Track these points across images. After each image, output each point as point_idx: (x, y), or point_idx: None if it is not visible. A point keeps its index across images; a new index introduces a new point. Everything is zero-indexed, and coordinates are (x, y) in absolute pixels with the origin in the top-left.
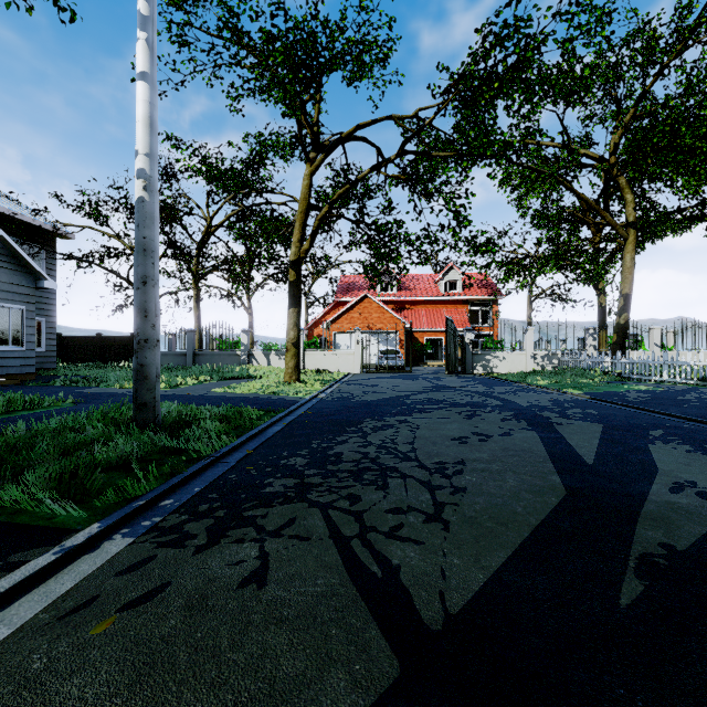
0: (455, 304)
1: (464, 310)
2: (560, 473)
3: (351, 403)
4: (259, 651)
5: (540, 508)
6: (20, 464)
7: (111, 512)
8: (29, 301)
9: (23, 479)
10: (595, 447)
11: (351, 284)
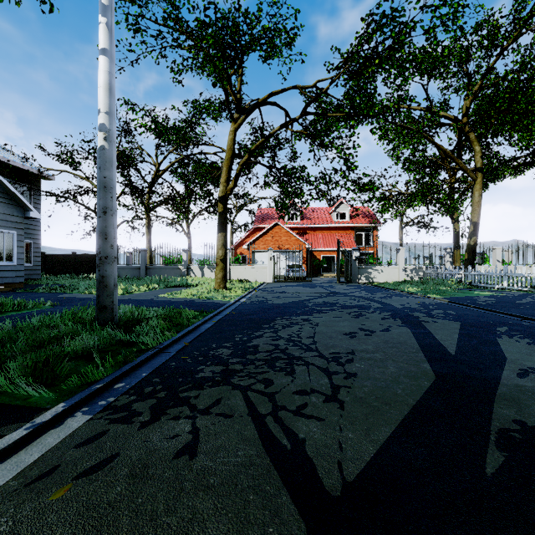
0: (345, 230)
1: (351, 235)
2: (430, 361)
3: (266, 306)
4: (189, 515)
5: (416, 390)
6: (5, 354)
7: (74, 393)
8: (19, 227)
9: (6, 367)
10: (456, 341)
11: (266, 215)
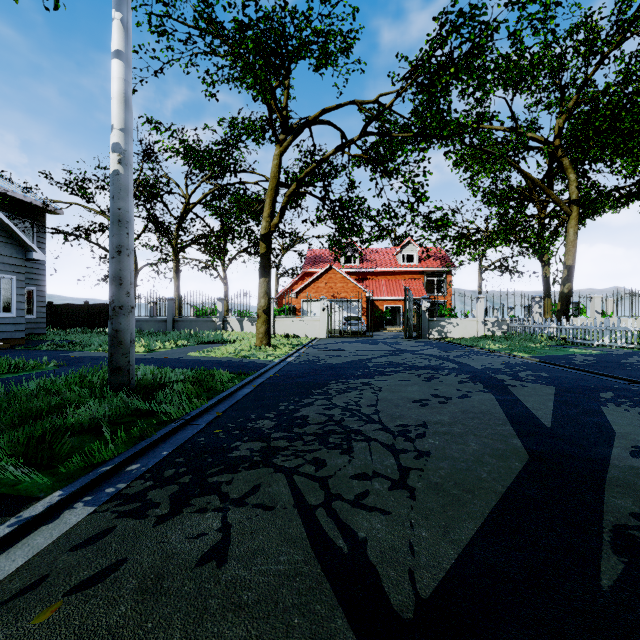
0: (412, 275)
1: (420, 281)
2: (520, 436)
3: (317, 366)
4: None
5: (505, 474)
6: None
7: (76, 477)
8: (19, 271)
9: None
10: (551, 410)
11: (318, 257)
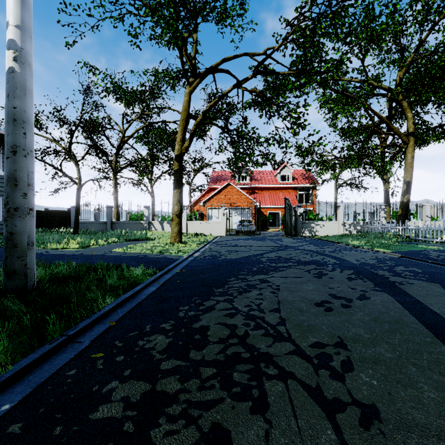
0: (288, 189)
1: (294, 194)
2: None
3: (219, 261)
4: None
5: None
6: None
7: None
8: None
9: None
10: None
11: (219, 176)
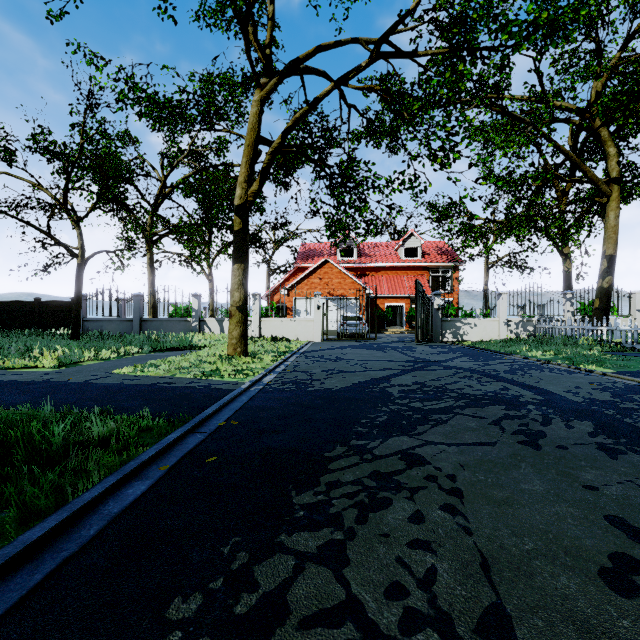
0: (415, 270)
1: (424, 277)
2: None
3: (309, 396)
4: None
5: None
6: None
7: None
8: None
9: None
10: None
11: (312, 251)
